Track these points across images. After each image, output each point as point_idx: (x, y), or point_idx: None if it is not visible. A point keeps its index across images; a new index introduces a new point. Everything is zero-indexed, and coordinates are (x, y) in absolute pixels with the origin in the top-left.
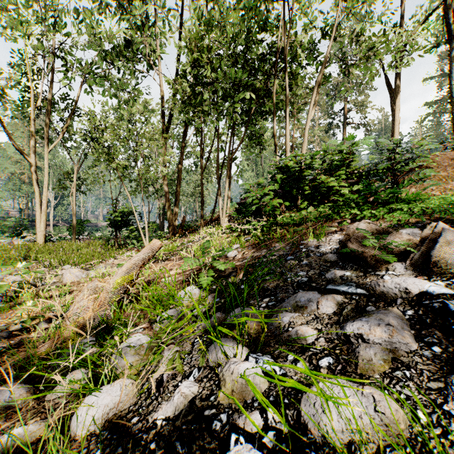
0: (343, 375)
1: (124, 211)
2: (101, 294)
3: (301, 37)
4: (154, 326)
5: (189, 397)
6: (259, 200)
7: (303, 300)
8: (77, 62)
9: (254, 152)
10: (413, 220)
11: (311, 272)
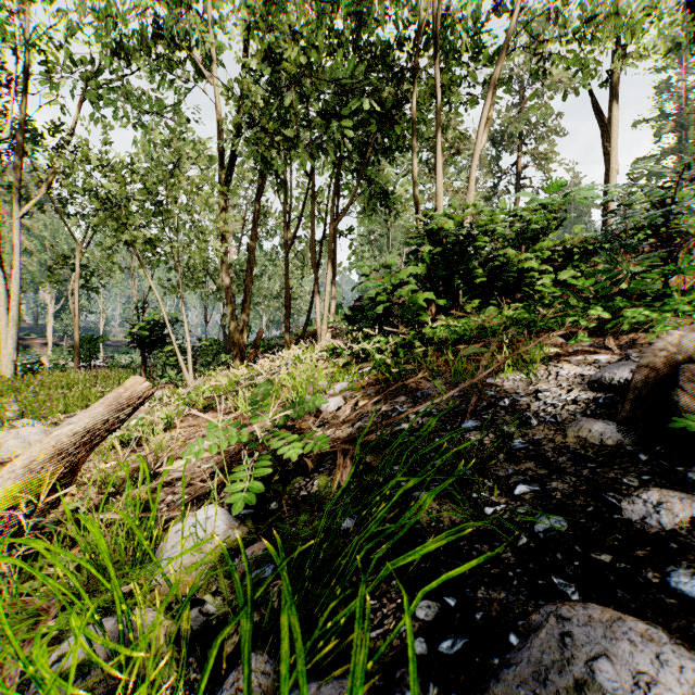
0: None
1: (156, 321)
2: None
3: (463, 5)
4: None
5: None
6: (389, 295)
7: (617, 683)
8: (67, 58)
9: (377, 220)
10: None
11: (556, 483)
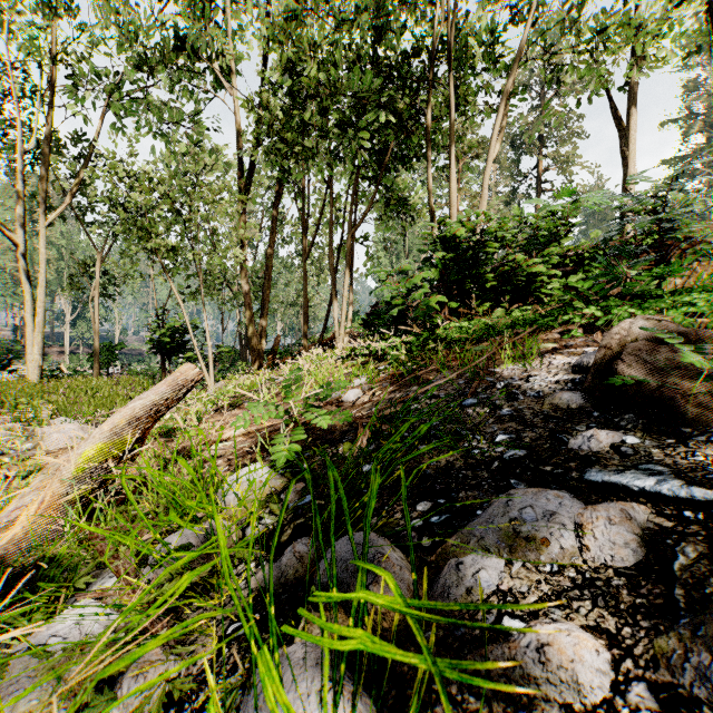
0: None
1: (176, 327)
2: (50, 483)
3: (476, 18)
4: (142, 572)
5: None
6: (404, 298)
7: (533, 517)
8: (93, 71)
9: (394, 227)
10: None
11: (527, 433)
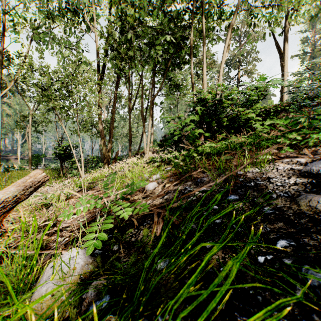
0: None
1: (67, 146)
2: None
3: None
4: None
5: None
6: (180, 131)
7: None
8: (23, 18)
9: (173, 98)
10: None
11: (306, 239)
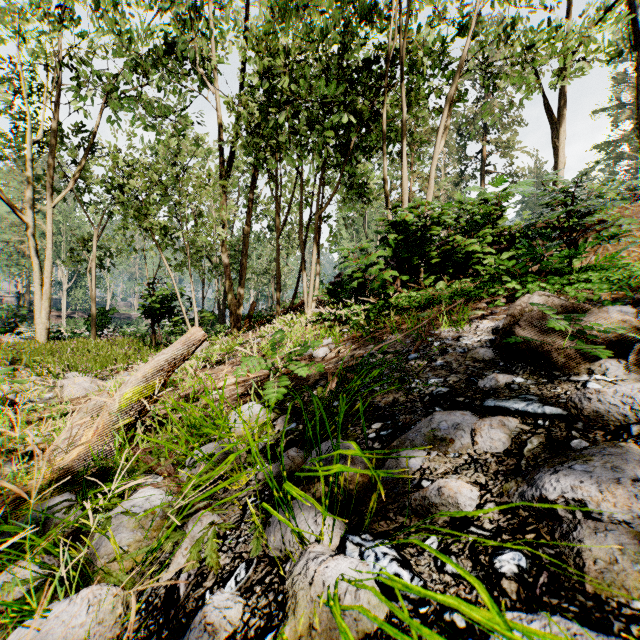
0: (556, 599)
1: (165, 295)
2: (100, 416)
3: (425, 33)
4: (181, 473)
5: (220, 634)
6: (363, 272)
7: (446, 427)
8: (94, 74)
9: (354, 208)
10: (607, 298)
11: (451, 377)
